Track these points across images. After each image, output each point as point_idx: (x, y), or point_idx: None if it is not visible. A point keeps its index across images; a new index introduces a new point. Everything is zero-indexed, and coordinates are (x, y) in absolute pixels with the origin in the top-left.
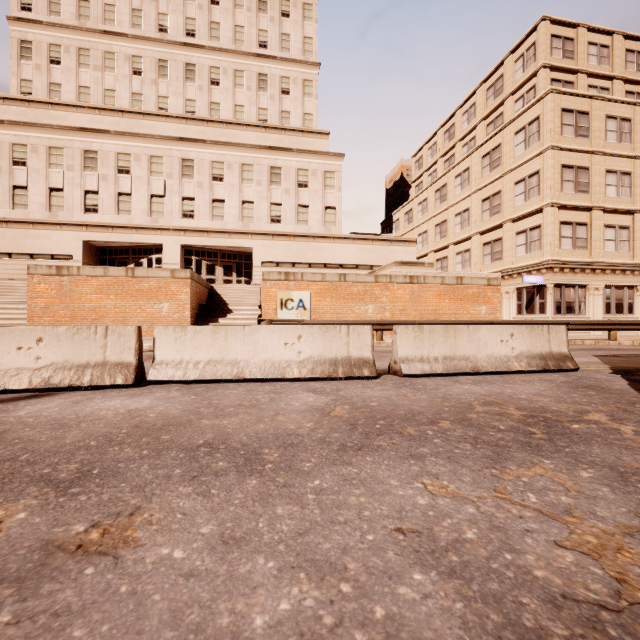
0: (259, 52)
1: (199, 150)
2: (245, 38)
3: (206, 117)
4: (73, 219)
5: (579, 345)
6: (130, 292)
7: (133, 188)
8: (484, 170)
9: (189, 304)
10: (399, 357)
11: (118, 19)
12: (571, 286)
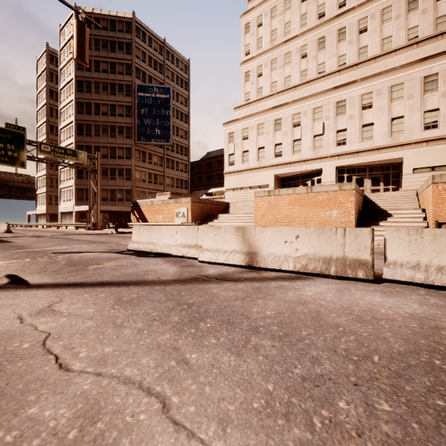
0: None
1: (350, 90)
2: None
3: (355, 62)
4: (269, 163)
5: None
6: (309, 203)
7: (302, 134)
8: None
9: (353, 210)
10: None
11: (292, 28)
12: None
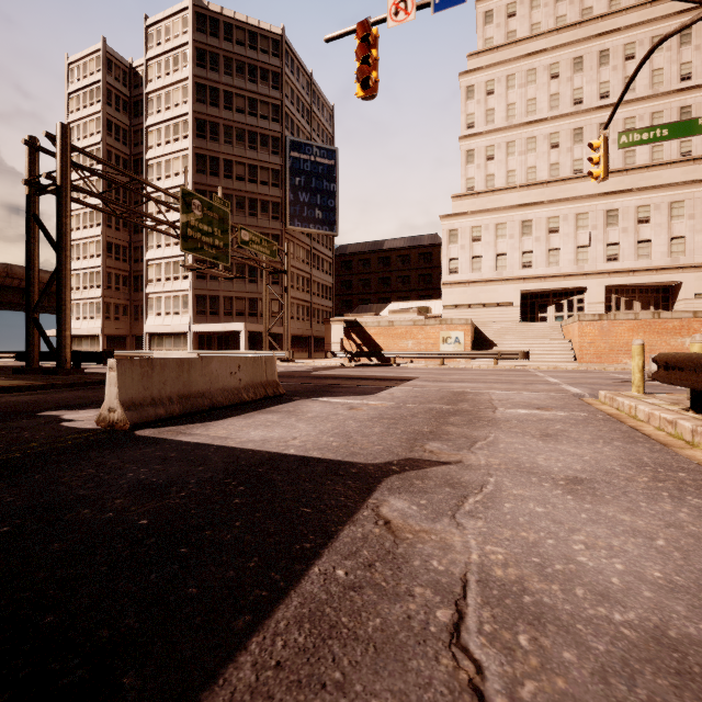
0: (680, 86)
1: (623, 199)
2: (663, 79)
3: (625, 167)
4: (513, 275)
5: None
6: (656, 330)
7: (561, 243)
8: None
9: None
10: None
11: (538, 108)
12: None
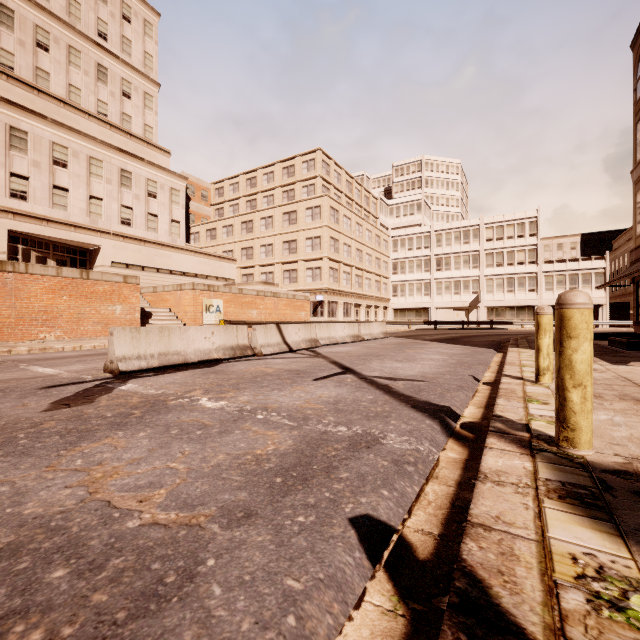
0: (98, 41)
1: (35, 124)
2: (82, 17)
3: (37, 85)
4: None
5: None
6: (85, 294)
7: None
8: (285, 222)
9: (139, 307)
10: (362, 334)
11: None
12: (333, 302)
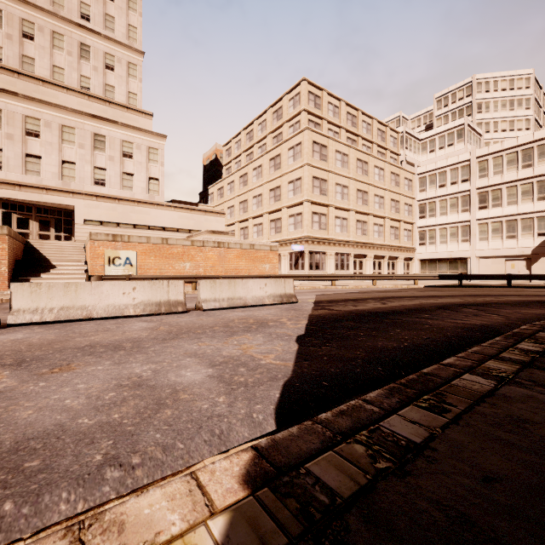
0: (81, 23)
1: (8, 101)
2: (65, 4)
3: (17, 69)
4: None
5: (316, 289)
6: None
7: None
8: (271, 169)
9: (6, 260)
10: (201, 299)
11: None
12: (318, 253)
